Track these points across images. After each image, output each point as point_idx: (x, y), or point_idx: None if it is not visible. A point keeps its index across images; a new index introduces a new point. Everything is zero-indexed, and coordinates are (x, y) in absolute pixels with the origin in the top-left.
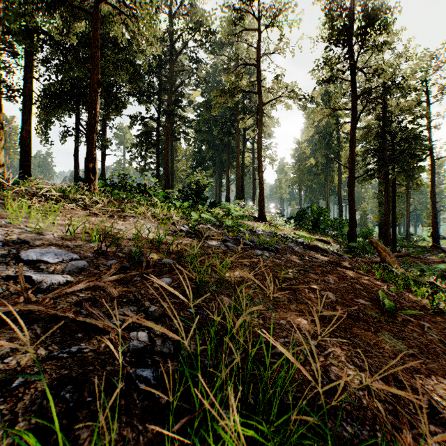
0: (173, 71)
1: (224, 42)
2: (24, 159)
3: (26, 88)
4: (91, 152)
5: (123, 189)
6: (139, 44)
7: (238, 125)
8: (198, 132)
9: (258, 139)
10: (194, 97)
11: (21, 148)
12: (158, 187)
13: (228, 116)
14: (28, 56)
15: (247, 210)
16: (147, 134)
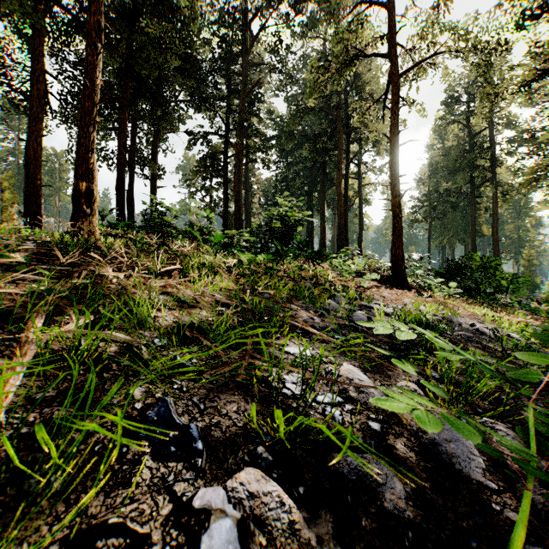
0: (247, 64)
1: (319, 18)
2: (30, 192)
3: (34, 88)
4: (84, 160)
5: (157, 231)
6: (200, 30)
7: (340, 137)
8: (281, 154)
9: (391, 137)
10: (275, 107)
11: (27, 176)
12: (218, 228)
13: (325, 127)
14: (38, 42)
15: (367, 265)
16: (211, 157)
